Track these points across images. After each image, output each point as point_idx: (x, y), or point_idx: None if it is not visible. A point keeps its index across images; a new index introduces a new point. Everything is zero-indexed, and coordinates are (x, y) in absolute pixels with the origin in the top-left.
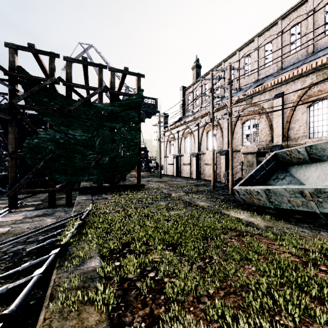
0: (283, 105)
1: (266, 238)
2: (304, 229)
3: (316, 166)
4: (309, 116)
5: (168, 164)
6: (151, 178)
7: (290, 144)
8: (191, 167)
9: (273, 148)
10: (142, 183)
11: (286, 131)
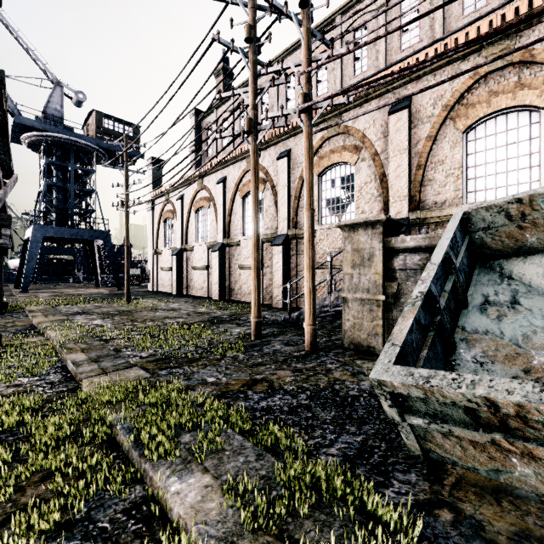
0: (411, 129)
1: None
2: None
3: None
4: (467, 152)
5: (161, 268)
6: (103, 303)
7: (428, 216)
8: (209, 274)
9: None
10: (37, 324)
11: (418, 189)
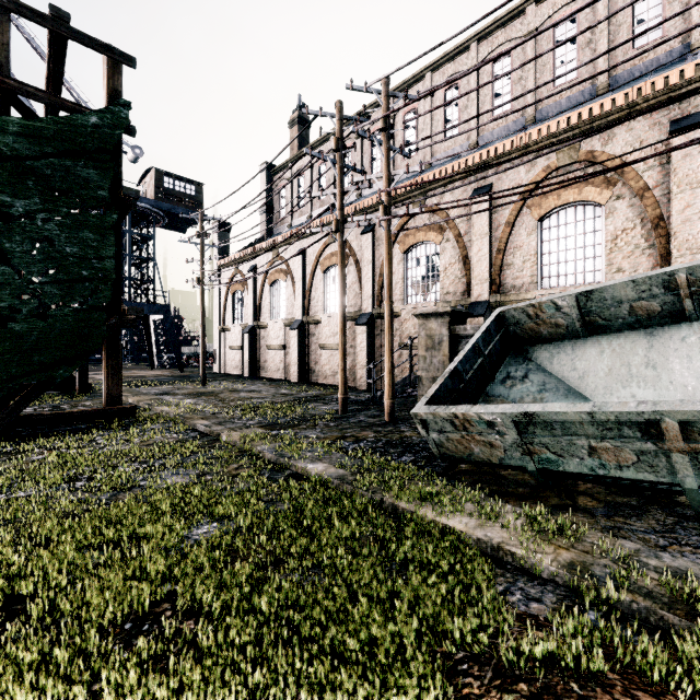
0: (491, 214)
1: (651, 689)
2: (677, 558)
3: (600, 344)
4: (542, 240)
5: (229, 347)
6: (177, 385)
7: (506, 300)
8: (287, 354)
9: (472, 309)
10: (139, 402)
11: (498, 272)
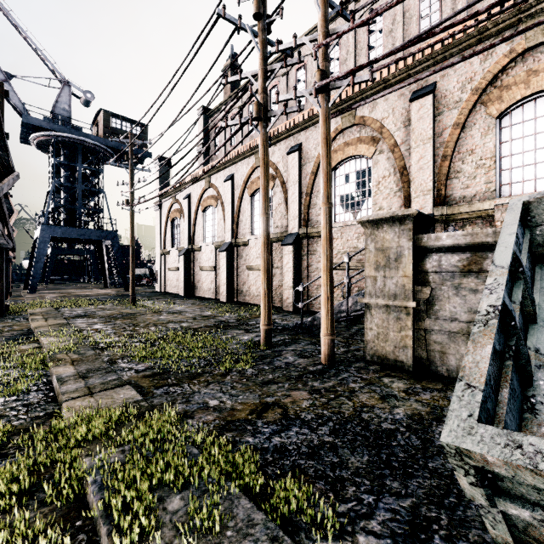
0: (435, 116)
1: None
2: None
3: None
4: (500, 140)
5: (168, 269)
6: (108, 305)
7: (455, 212)
8: (217, 275)
9: None
10: (34, 329)
11: (443, 182)
